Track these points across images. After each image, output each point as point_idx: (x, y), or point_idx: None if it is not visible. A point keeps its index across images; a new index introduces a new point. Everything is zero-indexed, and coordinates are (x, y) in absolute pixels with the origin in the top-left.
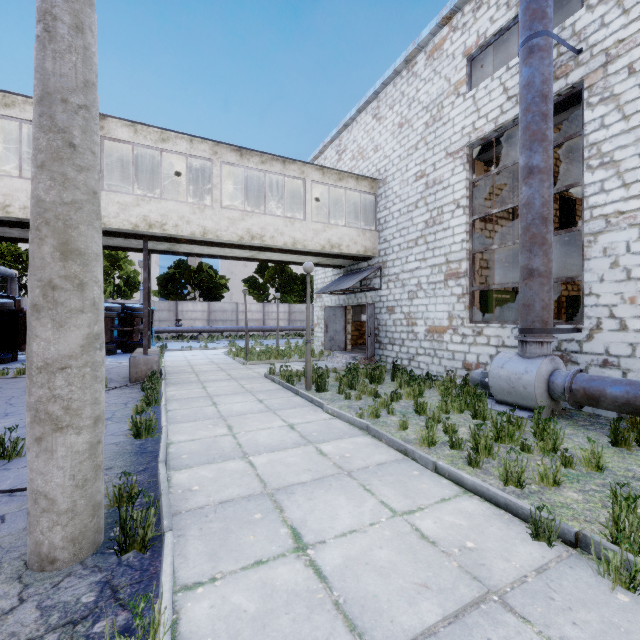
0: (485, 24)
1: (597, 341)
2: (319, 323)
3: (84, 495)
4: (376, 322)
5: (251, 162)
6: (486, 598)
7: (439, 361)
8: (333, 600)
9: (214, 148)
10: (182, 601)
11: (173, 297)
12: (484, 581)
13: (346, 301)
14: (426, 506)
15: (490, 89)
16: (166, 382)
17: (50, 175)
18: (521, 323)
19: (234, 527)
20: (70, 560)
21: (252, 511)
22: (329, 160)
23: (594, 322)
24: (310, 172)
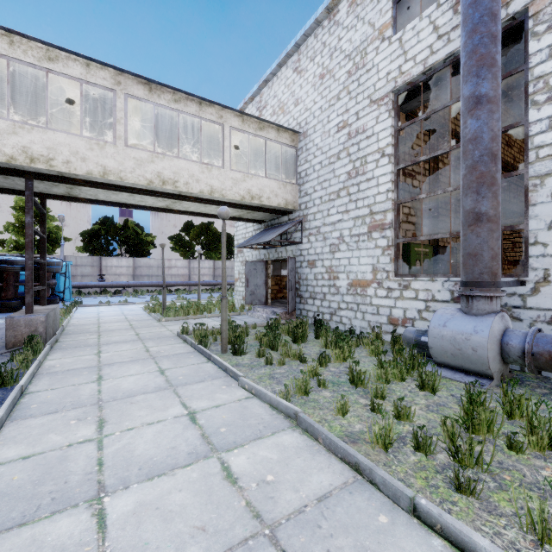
0: None
1: (544, 295)
2: (240, 278)
3: None
4: (297, 276)
5: (162, 99)
6: None
7: (362, 316)
8: None
9: (117, 77)
10: None
11: (98, 253)
12: None
13: (267, 255)
14: None
15: (418, 29)
16: (55, 346)
17: None
18: (466, 275)
19: None
20: None
21: None
22: None
23: (540, 274)
24: (229, 117)
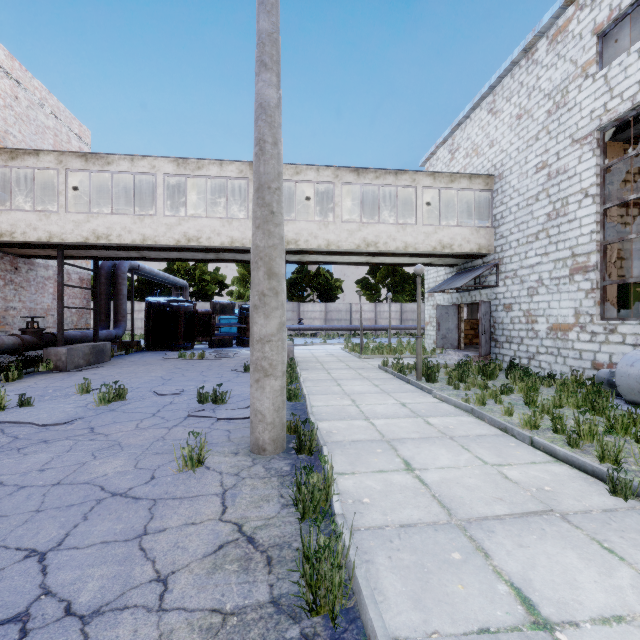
0: None
1: None
2: (431, 321)
3: (278, 416)
4: (491, 320)
5: (366, 179)
6: (549, 513)
7: (563, 360)
8: (431, 494)
9: (336, 172)
10: (337, 478)
11: (295, 299)
12: (551, 506)
13: (459, 299)
14: (515, 464)
15: (626, 65)
16: (299, 368)
17: (262, 231)
18: None
19: (363, 453)
20: (272, 452)
21: (375, 448)
22: (441, 160)
23: None
24: (421, 179)
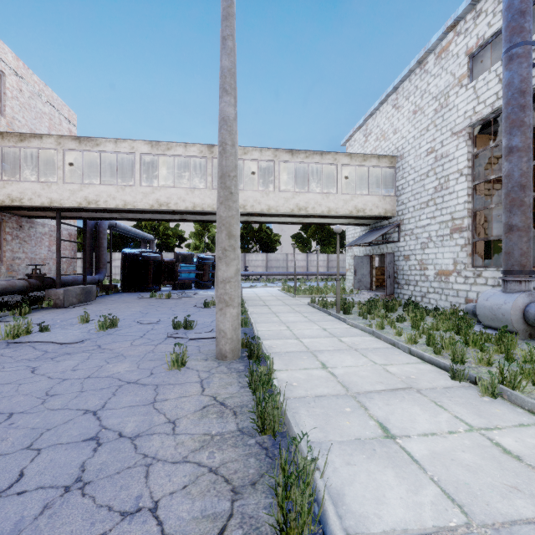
0: (483, 28)
1: None
2: (350, 269)
3: (235, 334)
4: (395, 267)
5: (299, 158)
6: (410, 389)
7: (446, 298)
8: (337, 380)
9: (275, 153)
10: (276, 373)
11: (242, 250)
12: (412, 386)
13: (371, 251)
14: (396, 364)
15: (487, 80)
16: (246, 304)
17: (224, 206)
18: (503, 266)
19: (294, 359)
20: (231, 358)
21: (302, 356)
22: (358, 142)
23: None
24: (341, 158)
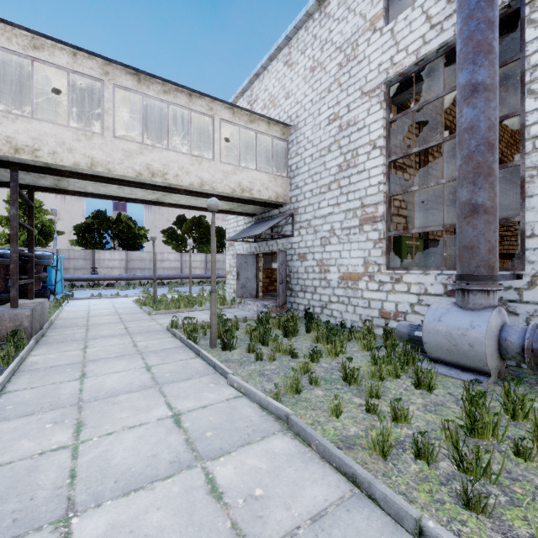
0: None
1: None
2: (231, 271)
3: None
4: (287, 269)
5: (151, 90)
6: None
7: (354, 309)
8: None
9: (105, 67)
10: None
11: (91, 246)
12: None
13: (257, 249)
14: None
15: (411, 19)
16: (40, 341)
17: None
18: (461, 268)
19: None
20: None
21: None
22: None
23: (537, 267)
24: (219, 110)
